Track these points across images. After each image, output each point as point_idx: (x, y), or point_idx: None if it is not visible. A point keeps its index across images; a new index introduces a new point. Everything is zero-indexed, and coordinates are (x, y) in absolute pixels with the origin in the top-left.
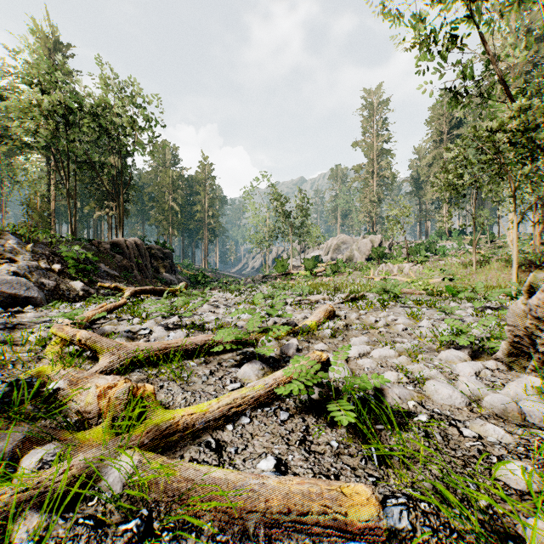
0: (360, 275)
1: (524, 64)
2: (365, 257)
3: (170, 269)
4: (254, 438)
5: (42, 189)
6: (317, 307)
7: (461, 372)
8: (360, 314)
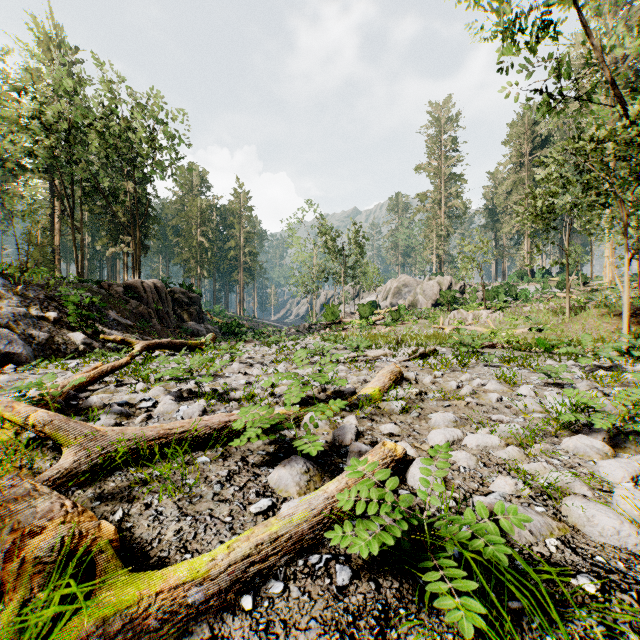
0: (427, 325)
1: (623, 70)
2: (431, 303)
3: (197, 316)
4: (289, 633)
5: (44, 221)
6: (378, 366)
7: (608, 477)
8: (435, 377)
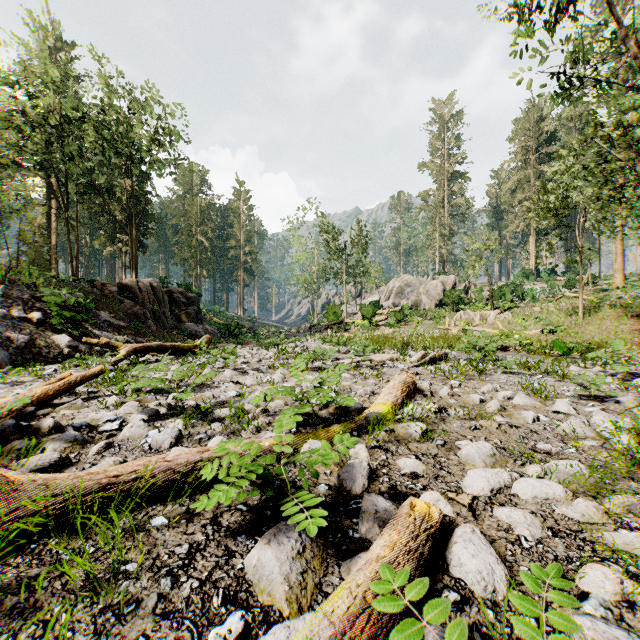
0: (432, 325)
1: None
2: (434, 303)
3: (195, 317)
4: None
5: (40, 220)
6: (385, 372)
7: None
8: (452, 387)
